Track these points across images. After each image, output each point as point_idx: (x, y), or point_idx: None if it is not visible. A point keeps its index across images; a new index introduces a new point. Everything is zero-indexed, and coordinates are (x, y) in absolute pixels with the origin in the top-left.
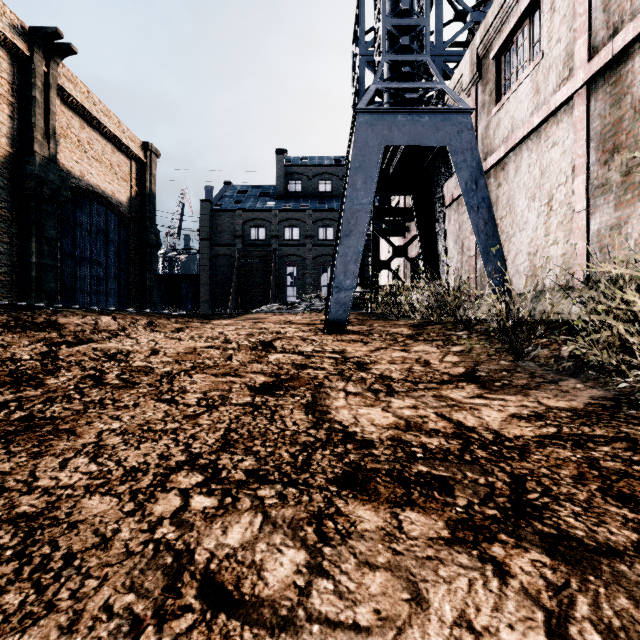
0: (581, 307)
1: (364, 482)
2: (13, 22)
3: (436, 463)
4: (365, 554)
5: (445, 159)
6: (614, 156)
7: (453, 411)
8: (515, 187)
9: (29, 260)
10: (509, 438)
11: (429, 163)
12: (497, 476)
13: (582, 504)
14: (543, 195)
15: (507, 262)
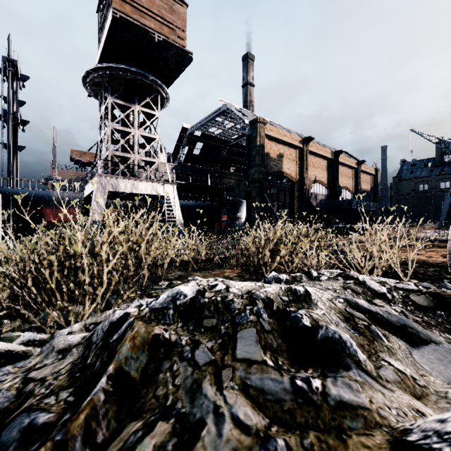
0: None
1: None
2: (355, 163)
3: None
4: None
5: None
6: None
7: None
8: None
9: None
10: None
11: None
12: None
13: None
14: None
15: None
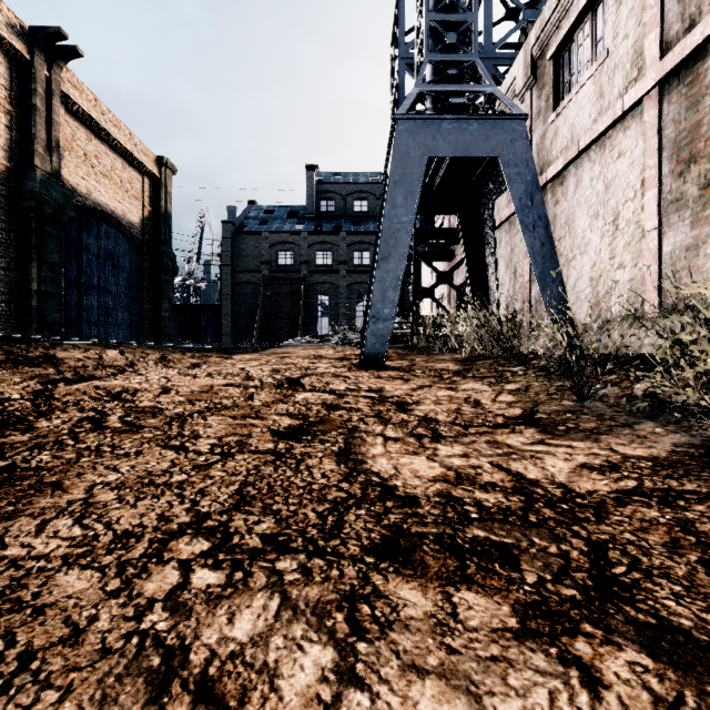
0: (656, 338)
1: (408, 551)
2: (11, 21)
3: (495, 526)
4: (411, 653)
5: (496, 173)
6: (690, 167)
7: (511, 460)
8: (575, 204)
9: (29, 288)
10: (580, 494)
11: (478, 177)
12: (571, 543)
13: (682, 581)
14: (608, 212)
15: (566, 289)
